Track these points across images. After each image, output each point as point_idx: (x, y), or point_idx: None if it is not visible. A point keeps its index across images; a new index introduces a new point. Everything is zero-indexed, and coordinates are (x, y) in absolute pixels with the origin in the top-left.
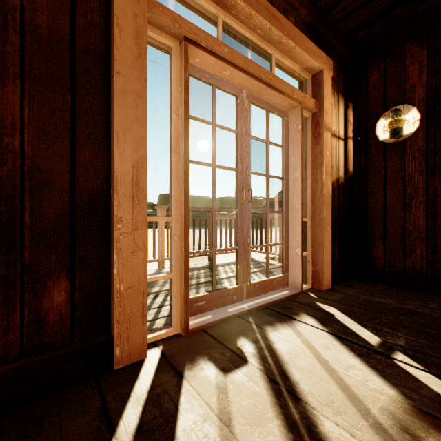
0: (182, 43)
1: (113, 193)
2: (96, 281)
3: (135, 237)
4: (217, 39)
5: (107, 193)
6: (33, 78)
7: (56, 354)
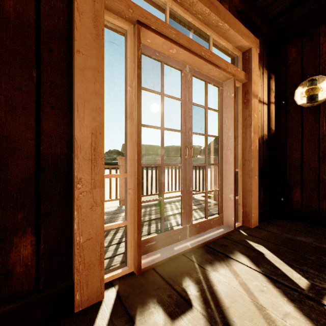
0: (135, 26)
1: (74, 157)
2: (59, 234)
3: (93, 194)
4: (165, 23)
5: (69, 156)
6: (1, 56)
7: (21, 304)
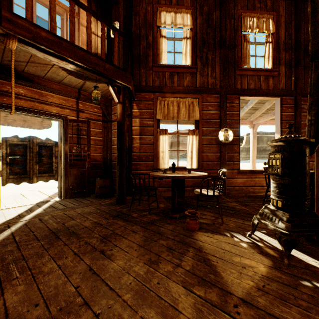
0: None
1: None
2: None
3: None
4: None
5: None
6: None
7: None
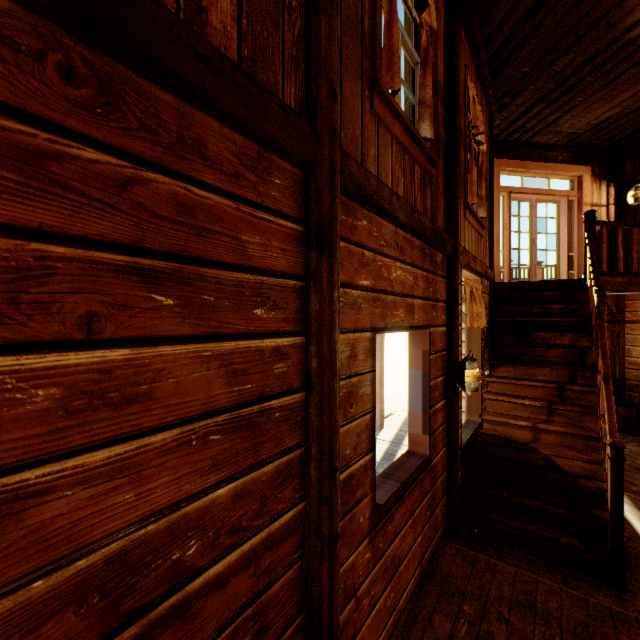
0: (508, 194)
1: None
2: None
3: (497, 254)
4: (521, 187)
5: None
6: None
7: None
